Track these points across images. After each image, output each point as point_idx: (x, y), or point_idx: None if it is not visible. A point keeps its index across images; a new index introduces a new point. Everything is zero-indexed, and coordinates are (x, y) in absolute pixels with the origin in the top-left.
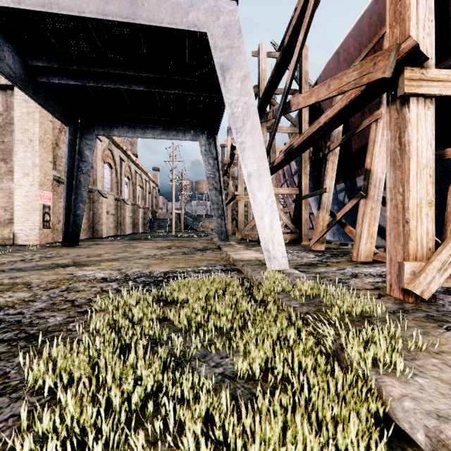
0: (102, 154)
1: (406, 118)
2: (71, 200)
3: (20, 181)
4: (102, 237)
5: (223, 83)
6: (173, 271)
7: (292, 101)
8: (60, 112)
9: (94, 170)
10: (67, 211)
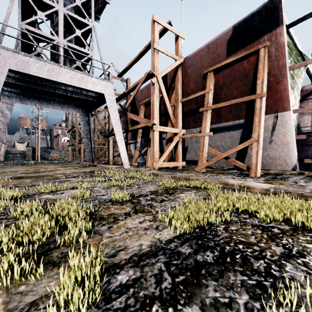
0: None
1: (154, 134)
2: None
3: None
4: None
5: (109, 111)
6: (93, 171)
7: (128, 113)
8: None
9: None
10: None
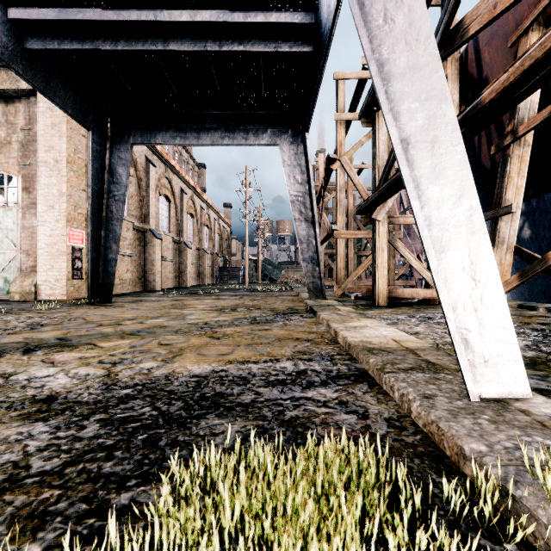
0: (157, 184)
1: None
2: (100, 239)
3: (43, 216)
4: (155, 291)
5: None
6: (219, 375)
7: (472, 14)
8: (77, 107)
9: (146, 204)
10: (94, 254)
